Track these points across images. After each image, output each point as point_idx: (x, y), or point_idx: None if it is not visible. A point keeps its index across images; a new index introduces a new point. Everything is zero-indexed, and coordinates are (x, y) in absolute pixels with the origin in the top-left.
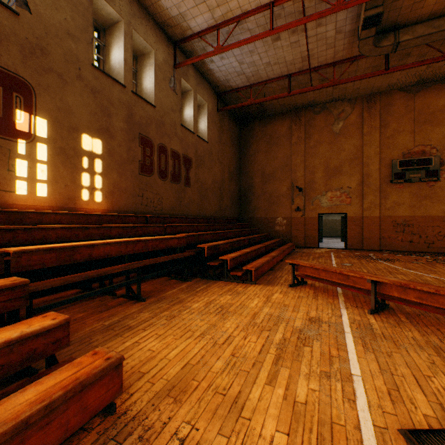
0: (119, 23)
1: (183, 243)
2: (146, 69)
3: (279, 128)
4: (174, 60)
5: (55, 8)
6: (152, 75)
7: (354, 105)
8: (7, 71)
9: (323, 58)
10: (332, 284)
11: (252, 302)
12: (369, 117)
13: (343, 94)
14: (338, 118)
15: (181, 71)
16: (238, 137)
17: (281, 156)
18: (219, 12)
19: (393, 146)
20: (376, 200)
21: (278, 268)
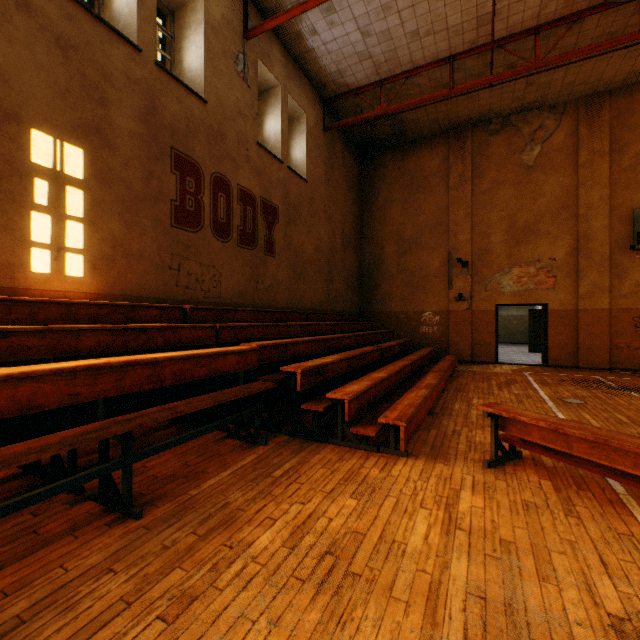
0: None
1: (252, 363)
2: (189, 33)
3: (428, 162)
4: (243, 24)
5: None
6: (200, 42)
7: (561, 115)
8: None
9: (518, 18)
10: (611, 474)
11: (413, 529)
12: (590, 134)
13: (542, 97)
14: (532, 140)
15: (258, 46)
16: (358, 179)
17: (431, 208)
18: None
19: (636, 184)
20: (603, 281)
21: (442, 410)
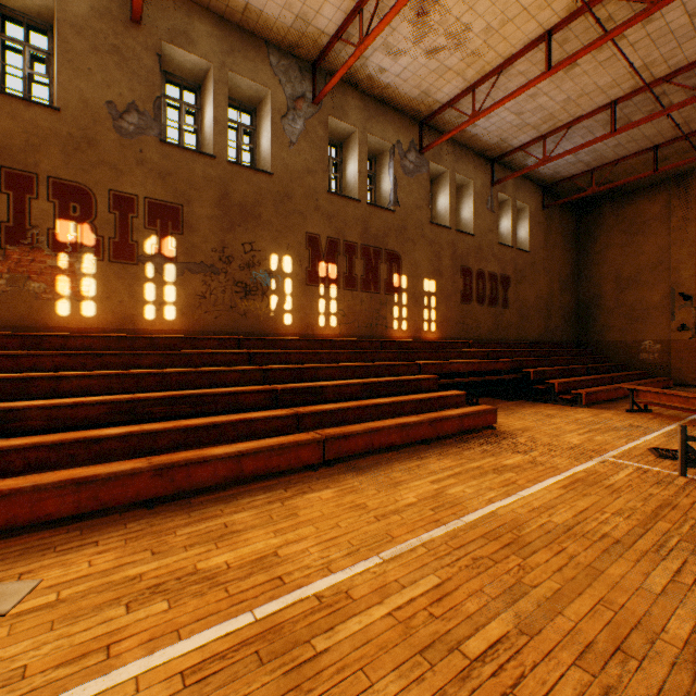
0: (444, 173)
1: (507, 367)
2: (464, 200)
3: (647, 209)
4: (490, 179)
5: (410, 194)
6: (470, 205)
7: None
8: (390, 251)
9: None
10: (673, 408)
11: (578, 415)
12: None
13: None
14: None
15: (498, 185)
16: (575, 229)
17: (651, 249)
18: (545, 127)
19: None
20: None
21: (623, 401)
